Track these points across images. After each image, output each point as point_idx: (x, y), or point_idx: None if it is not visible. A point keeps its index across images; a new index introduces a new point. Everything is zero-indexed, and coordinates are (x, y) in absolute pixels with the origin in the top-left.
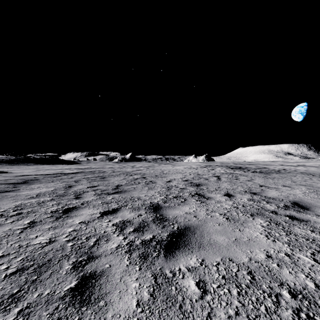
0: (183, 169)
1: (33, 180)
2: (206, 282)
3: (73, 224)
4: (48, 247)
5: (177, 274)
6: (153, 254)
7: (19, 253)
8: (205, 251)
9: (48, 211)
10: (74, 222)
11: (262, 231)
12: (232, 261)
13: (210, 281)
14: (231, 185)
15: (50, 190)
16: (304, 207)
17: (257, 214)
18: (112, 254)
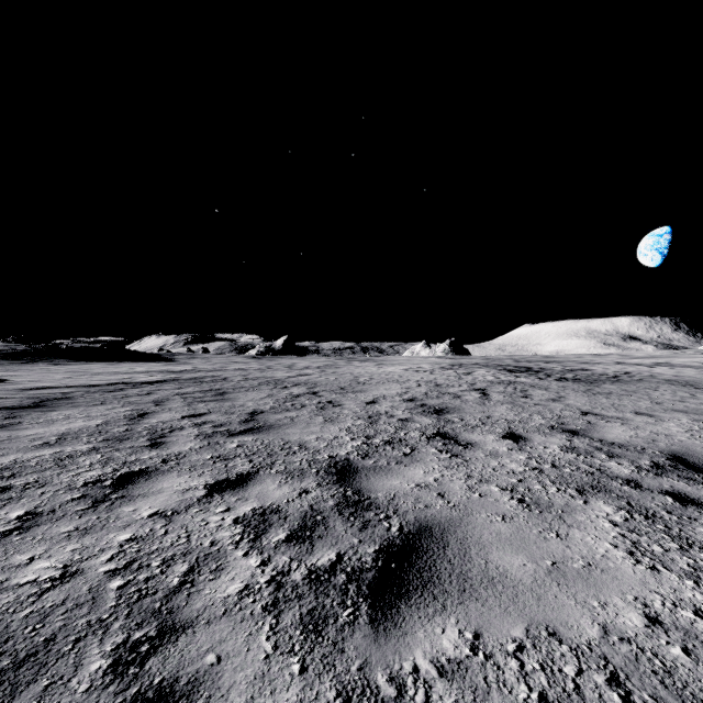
0: (403, 372)
1: (58, 400)
2: None
3: (135, 519)
4: (54, 595)
5: (410, 687)
6: (340, 616)
7: None
8: (478, 604)
9: (76, 483)
10: (137, 513)
11: (617, 538)
12: (556, 637)
13: None
14: (516, 411)
15: (94, 426)
16: (701, 469)
17: (593, 489)
18: (228, 618)
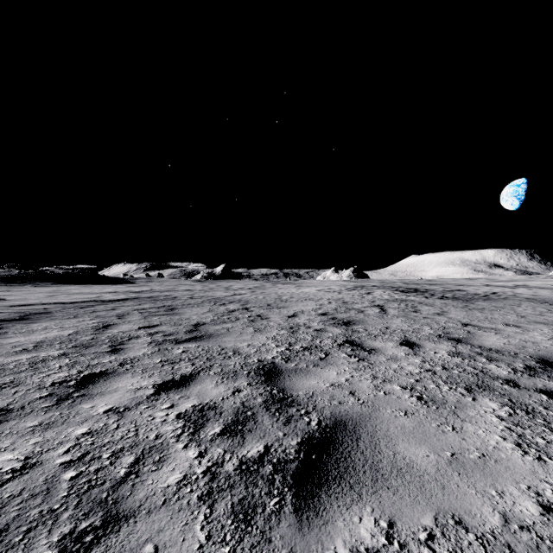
0: (317, 292)
1: (39, 314)
2: None
3: (92, 415)
4: (13, 486)
5: None
6: (267, 506)
7: None
8: (390, 494)
9: (46, 383)
10: (94, 409)
11: (504, 431)
12: (463, 525)
13: None
14: (409, 323)
15: (66, 335)
16: None
17: (479, 388)
18: (167, 507)
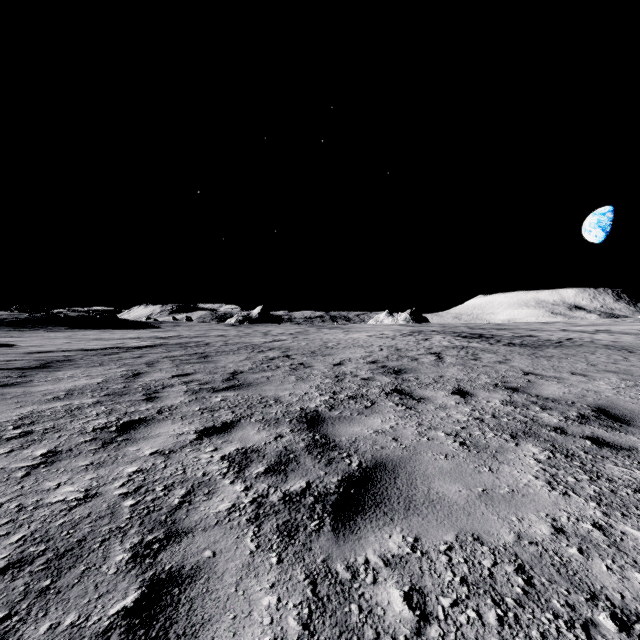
0: (367, 338)
1: (61, 362)
2: (426, 593)
3: (139, 456)
4: (80, 510)
5: (362, 573)
6: (309, 526)
7: (16, 523)
8: (420, 519)
9: (87, 428)
10: (140, 452)
11: (539, 471)
12: (479, 541)
13: (436, 591)
14: (466, 371)
15: (95, 383)
16: (620, 419)
17: (525, 434)
18: (220, 526)
